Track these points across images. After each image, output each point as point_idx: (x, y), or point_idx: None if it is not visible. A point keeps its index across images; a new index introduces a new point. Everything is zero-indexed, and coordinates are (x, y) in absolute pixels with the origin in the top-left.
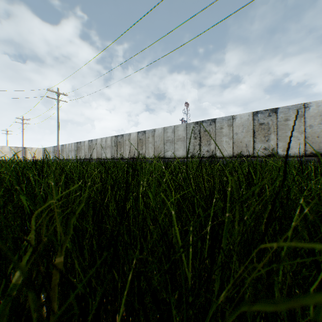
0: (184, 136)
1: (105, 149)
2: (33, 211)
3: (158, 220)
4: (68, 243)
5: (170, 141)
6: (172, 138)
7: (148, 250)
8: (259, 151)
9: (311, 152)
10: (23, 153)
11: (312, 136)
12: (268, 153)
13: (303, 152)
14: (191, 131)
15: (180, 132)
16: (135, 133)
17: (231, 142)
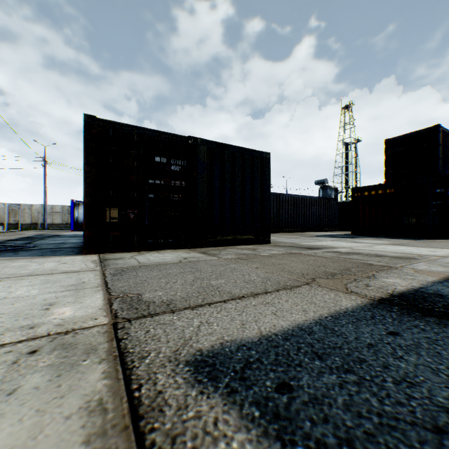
0: None
1: None
2: None
3: None
4: None
5: None
6: None
7: None
8: (13, 221)
9: (35, 222)
10: None
11: (35, 217)
12: (18, 222)
13: (32, 222)
14: None
15: None
16: None
17: None
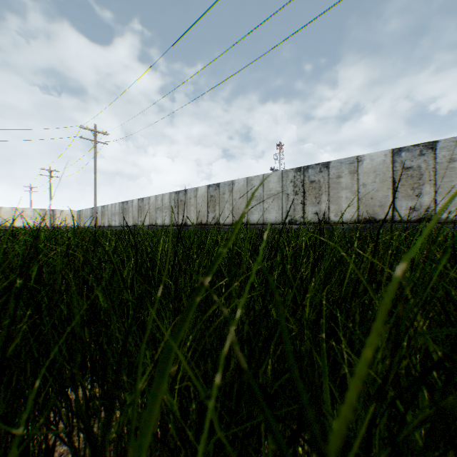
0: (279, 191)
1: (161, 212)
2: None
3: None
4: None
5: (257, 198)
6: (260, 193)
7: None
8: (403, 213)
9: None
10: (51, 218)
11: None
12: (420, 215)
13: None
14: (289, 182)
15: (272, 184)
16: (204, 187)
17: (355, 198)
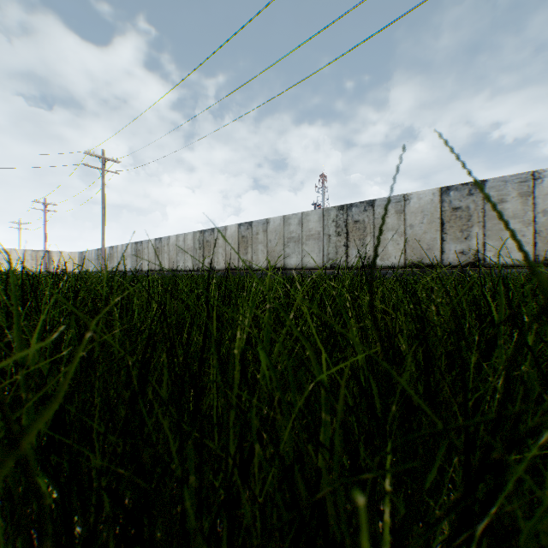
0: (320, 231)
1: (183, 254)
2: (4, 381)
3: (281, 429)
4: (45, 485)
5: (295, 239)
6: (299, 234)
7: (253, 511)
8: (451, 257)
9: (545, 258)
10: (46, 261)
11: None
12: (469, 260)
13: (532, 259)
14: (331, 221)
15: (312, 223)
16: (235, 226)
17: (402, 240)
